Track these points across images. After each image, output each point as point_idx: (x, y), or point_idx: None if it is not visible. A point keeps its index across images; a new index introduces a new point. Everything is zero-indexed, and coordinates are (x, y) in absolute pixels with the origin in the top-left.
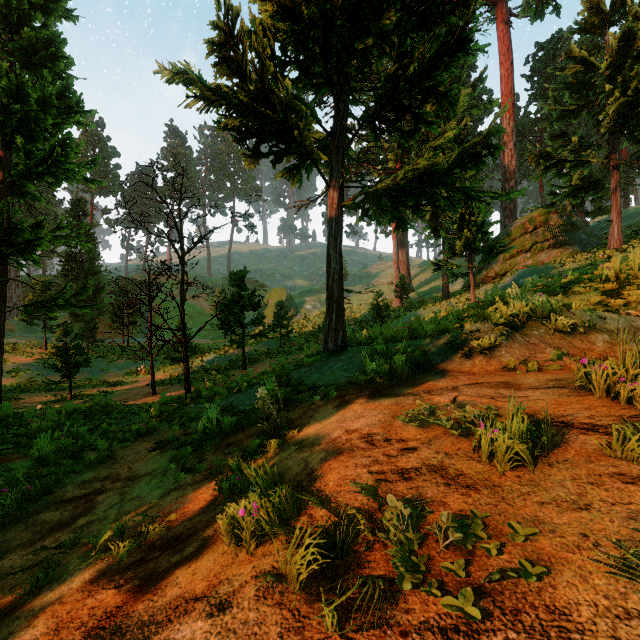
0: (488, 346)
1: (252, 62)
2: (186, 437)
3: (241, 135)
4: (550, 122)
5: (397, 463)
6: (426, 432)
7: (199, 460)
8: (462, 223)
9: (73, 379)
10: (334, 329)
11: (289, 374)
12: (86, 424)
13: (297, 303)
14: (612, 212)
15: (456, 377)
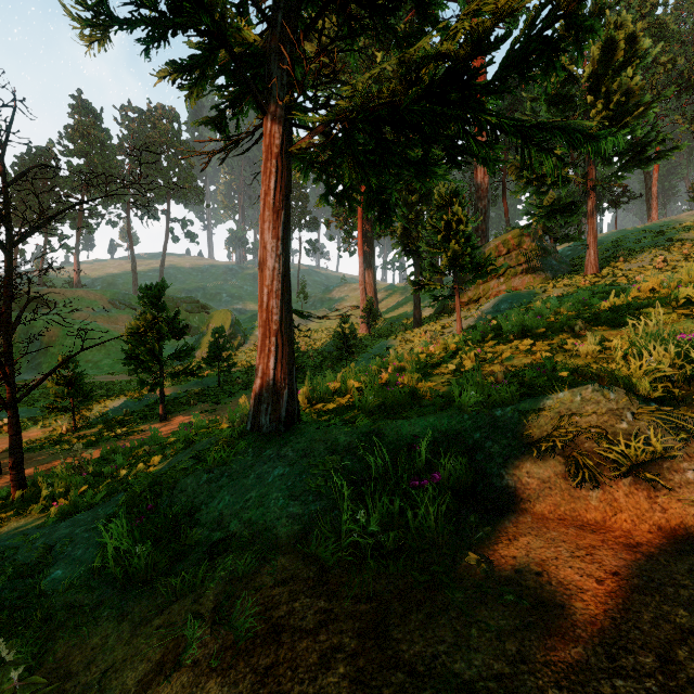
0: (649, 457)
1: None
2: None
3: None
4: None
5: None
6: None
7: None
8: (448, 233)
9: None
10: (272, 387)
11: (179, 480)
12: None
13: (246, 329)
14: (589, 236)
15: (599, 561)
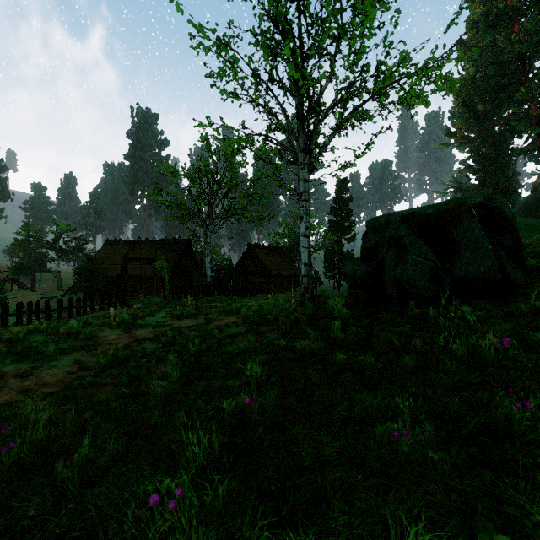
0: None
1: None
2: None
3: None
4: None
5: None
6: None
7: None
8: None
9: None
10: None
11: None
12: None
13: None
14: None
15: None
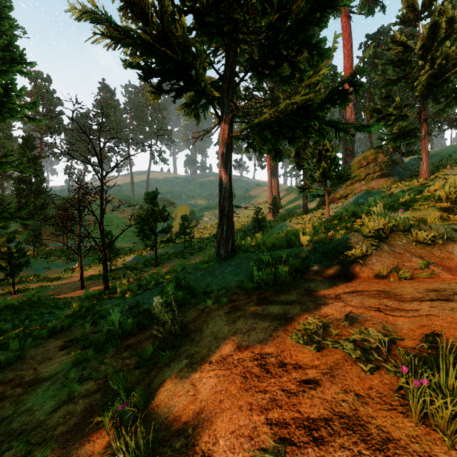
0: (361, 255)
1: (152, 3)
2: (94, 335)
3: (145, 73)
4: (379, 87)
5: (300, 407)
6: (323, 356)
7: (99, 364)
8: (320, 157)
9: (20, 275)
10: (225, 238)
11: (187, 276)
12: (14, 319)
13: (198, 216)
14: (422, 152)
15: (334, 284)
